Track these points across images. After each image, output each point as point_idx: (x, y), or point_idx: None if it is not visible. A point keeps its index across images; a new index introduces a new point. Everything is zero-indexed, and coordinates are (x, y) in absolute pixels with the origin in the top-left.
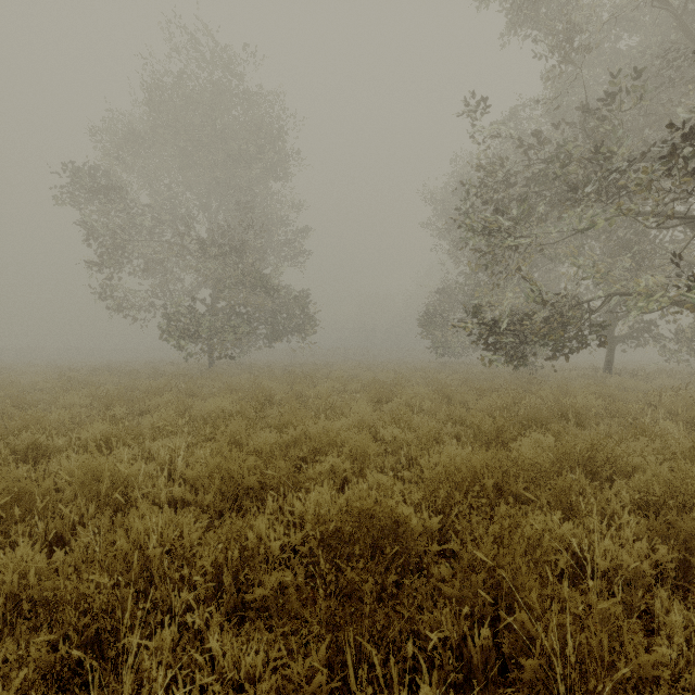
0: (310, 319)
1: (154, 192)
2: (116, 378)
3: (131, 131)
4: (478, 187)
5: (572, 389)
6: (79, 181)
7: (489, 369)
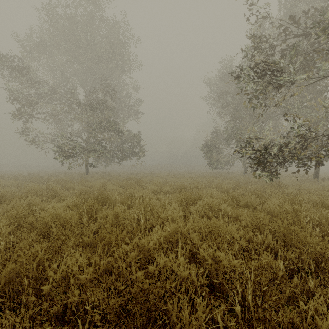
0: (142, 149)
1: (55, 78)
2: (21, 182)
3: (39, 41)
4: (253, 52)
5: (324, 193)
6: (3, 65)
7: (243, 176)
